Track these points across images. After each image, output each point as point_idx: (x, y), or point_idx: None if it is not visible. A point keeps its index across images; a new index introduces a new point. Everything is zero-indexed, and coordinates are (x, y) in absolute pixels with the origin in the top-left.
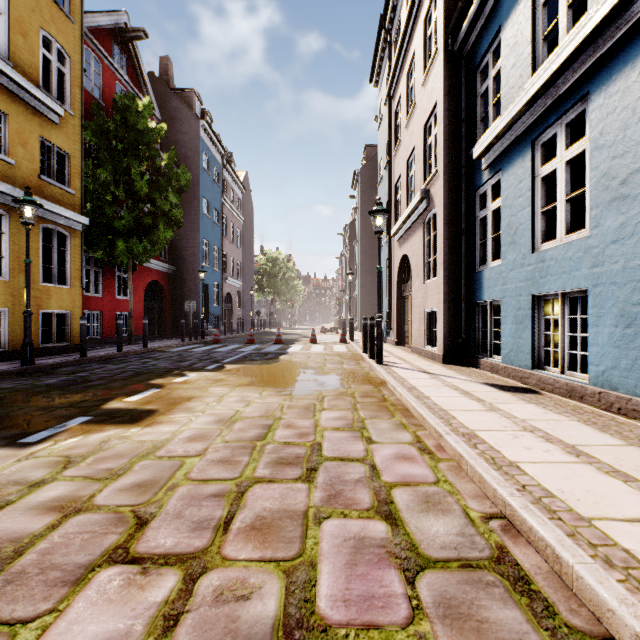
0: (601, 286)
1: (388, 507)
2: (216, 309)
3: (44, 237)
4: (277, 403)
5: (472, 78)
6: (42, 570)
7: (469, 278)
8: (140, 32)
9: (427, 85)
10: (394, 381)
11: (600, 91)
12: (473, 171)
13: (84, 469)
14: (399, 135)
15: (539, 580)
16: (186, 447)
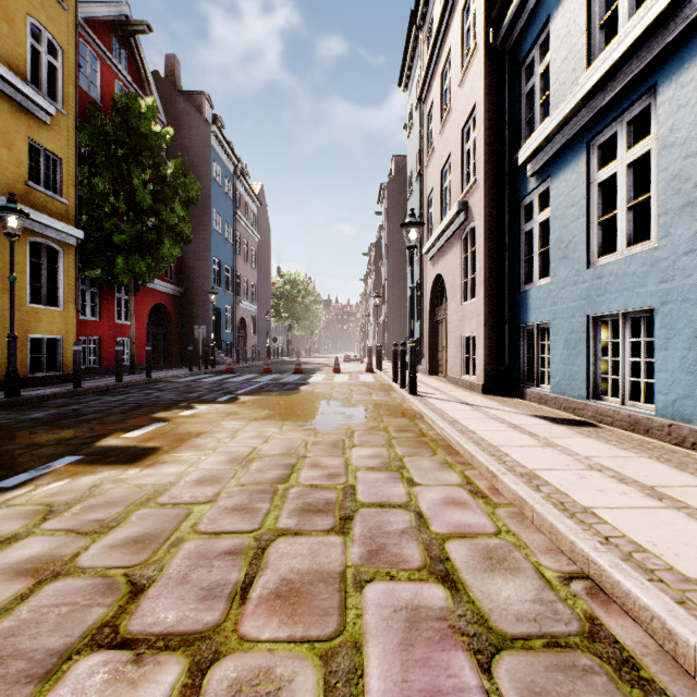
0: (671, 304)
1: (443, 566)
2: (228, 335)
3: (33, 253)
4: (300, 439)
5: (516, 76)
6: (1, 660)
7: (513, 299)
8: (143, 25)
9: (465, 85)
10: (432, 413)
11: (670, 81)
12: (517, 179)
13: (68, 520)
14: (432, 142)
15: (649, 664)
16: (194, 492)
